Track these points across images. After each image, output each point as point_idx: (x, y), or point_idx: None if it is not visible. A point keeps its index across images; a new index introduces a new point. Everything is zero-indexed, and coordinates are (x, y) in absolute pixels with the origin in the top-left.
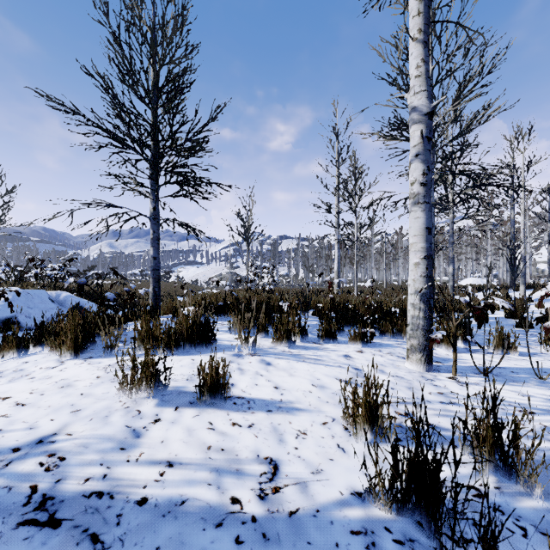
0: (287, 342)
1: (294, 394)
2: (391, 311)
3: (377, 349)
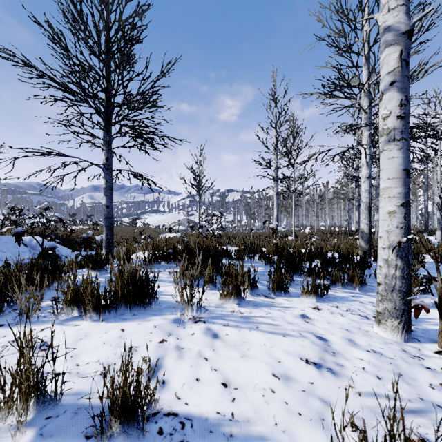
0: (236, 298)
1: (250, 399)
2: (334, 257)
3: (333, 304)
